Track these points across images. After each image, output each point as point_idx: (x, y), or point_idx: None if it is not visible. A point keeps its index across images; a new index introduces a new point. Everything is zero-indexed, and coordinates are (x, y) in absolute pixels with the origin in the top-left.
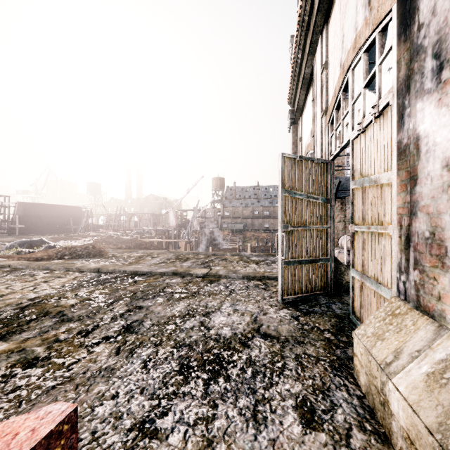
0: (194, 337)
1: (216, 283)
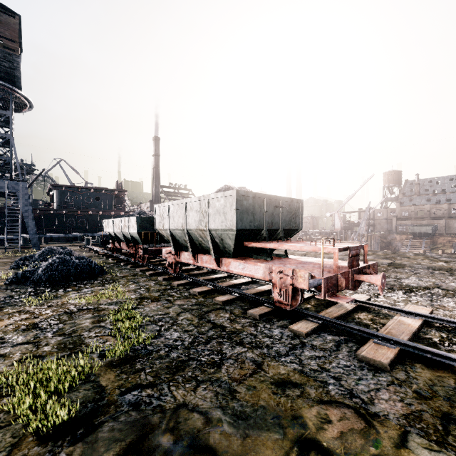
0: (392, 283)
1: (401, 269)
